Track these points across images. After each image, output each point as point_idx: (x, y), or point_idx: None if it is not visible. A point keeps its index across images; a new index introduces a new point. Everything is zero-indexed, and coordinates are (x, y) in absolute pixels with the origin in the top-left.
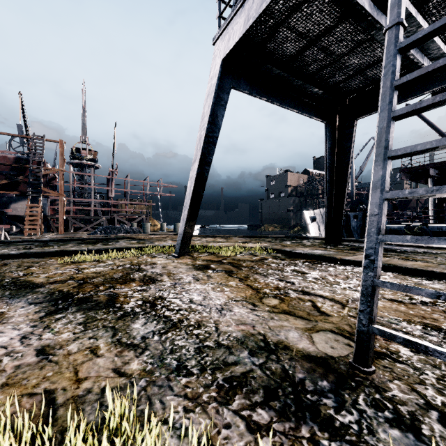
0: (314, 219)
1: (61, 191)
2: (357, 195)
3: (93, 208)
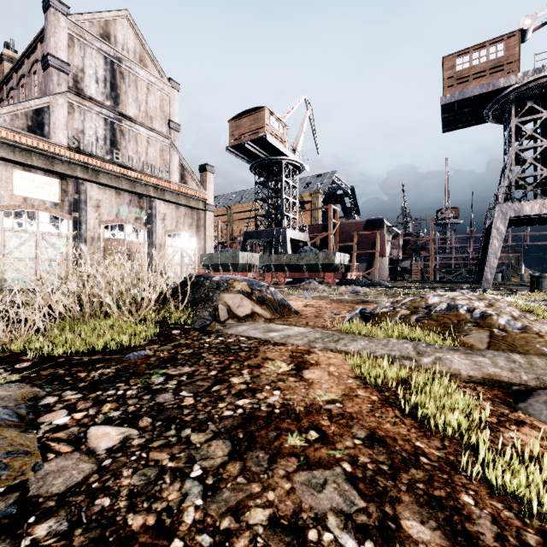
0: None
1: (431, 253)
2: None
3: (453, 261)
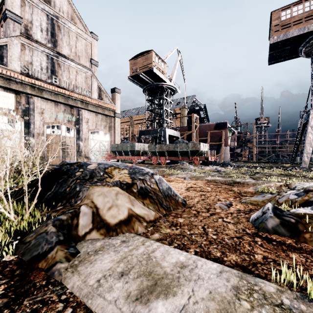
0: None
1: (254, 144)
2: None
3: (267, 149)
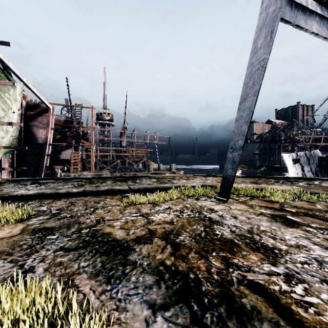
0: (297, 161)
1: (92, 142)
2: (324, 139)
3: (111, 153)
